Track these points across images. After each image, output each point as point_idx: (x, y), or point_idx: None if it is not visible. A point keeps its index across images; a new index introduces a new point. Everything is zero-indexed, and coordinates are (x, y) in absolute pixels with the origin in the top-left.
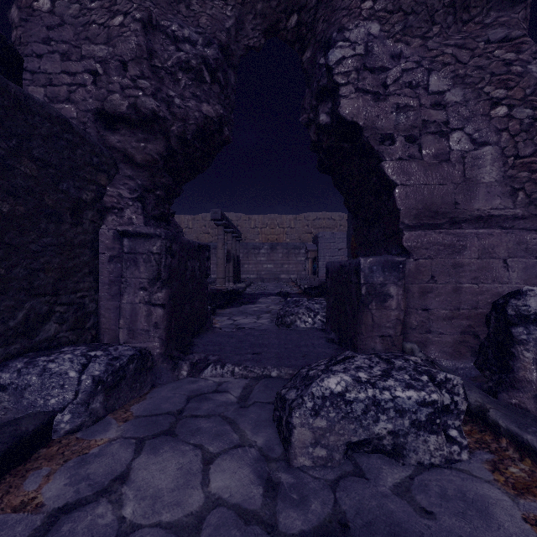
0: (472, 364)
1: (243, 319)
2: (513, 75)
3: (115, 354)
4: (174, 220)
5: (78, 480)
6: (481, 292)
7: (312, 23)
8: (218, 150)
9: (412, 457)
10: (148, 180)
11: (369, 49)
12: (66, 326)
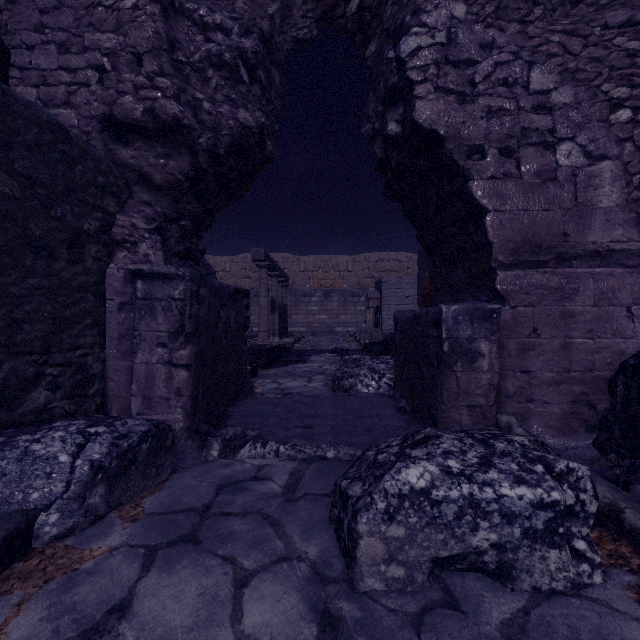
0: (587, 442)
1: (291, 382)
2: (639, 69)
3: (122, 430)
4: (204, 258)
5: (60, 612)
6: (598, 349)
7: (378, 6)
8: (259, 170)
9: (525, 580)
10: (171, 207)
11: (452, 37)
12: (61, 394)
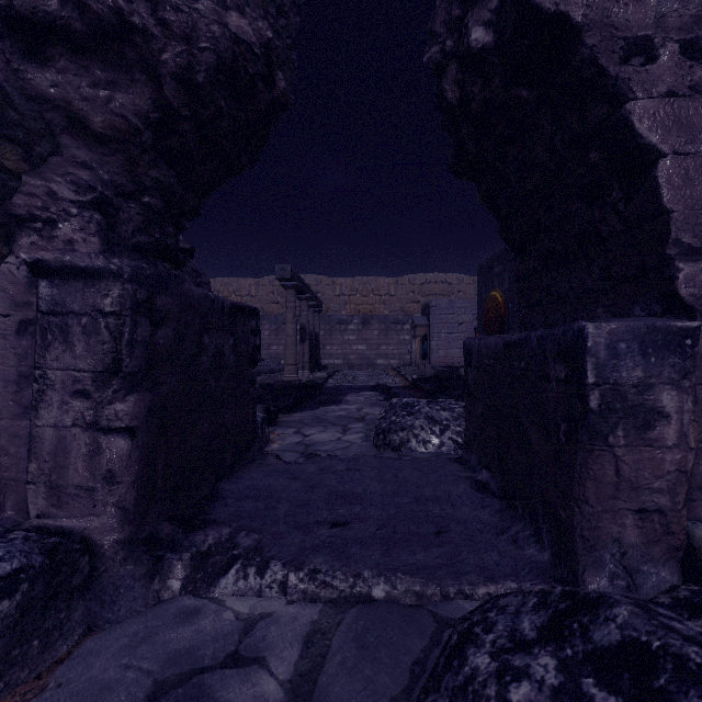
0: None
1: (320, 433)
2: None
3: None
4: (191, 262)
5: None
6: None
7: None
8: (267, 123)
9: None
10: (124, 173)
11: None
12: None
